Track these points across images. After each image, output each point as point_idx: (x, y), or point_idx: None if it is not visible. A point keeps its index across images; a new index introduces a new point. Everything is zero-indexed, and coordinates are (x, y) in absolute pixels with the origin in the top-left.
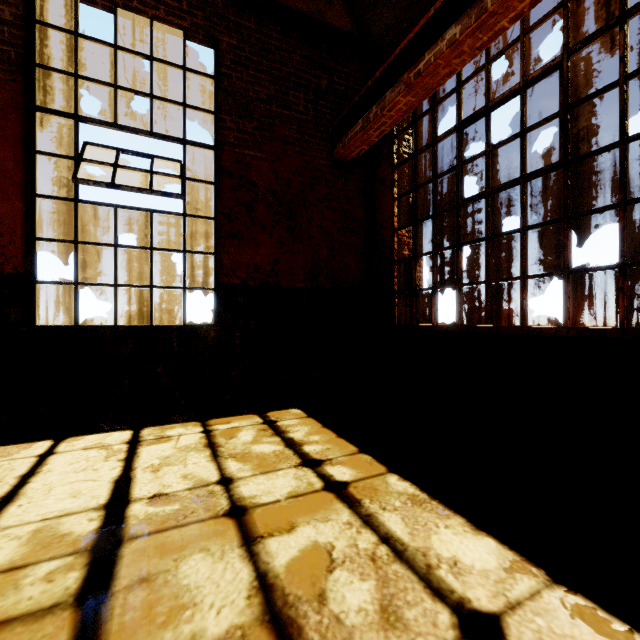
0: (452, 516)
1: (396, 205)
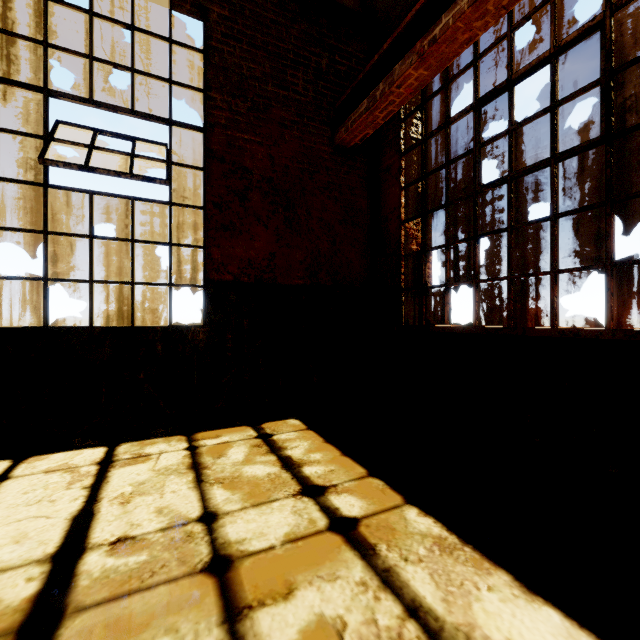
0: (493, 571)
1: (403, 195)
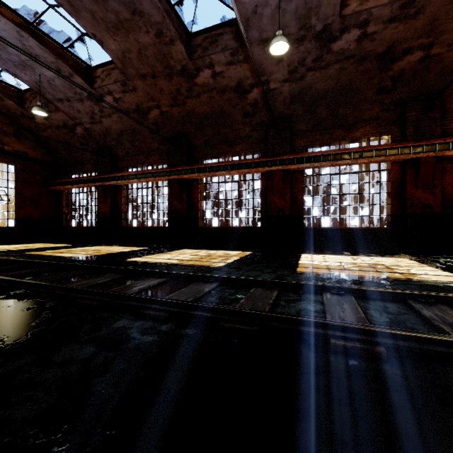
0: (65, 244)
1: (64, 202)
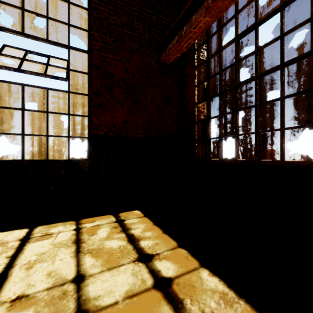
0: None
1: (196, 89)
